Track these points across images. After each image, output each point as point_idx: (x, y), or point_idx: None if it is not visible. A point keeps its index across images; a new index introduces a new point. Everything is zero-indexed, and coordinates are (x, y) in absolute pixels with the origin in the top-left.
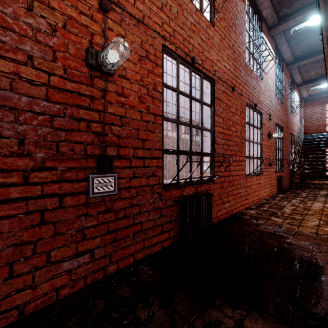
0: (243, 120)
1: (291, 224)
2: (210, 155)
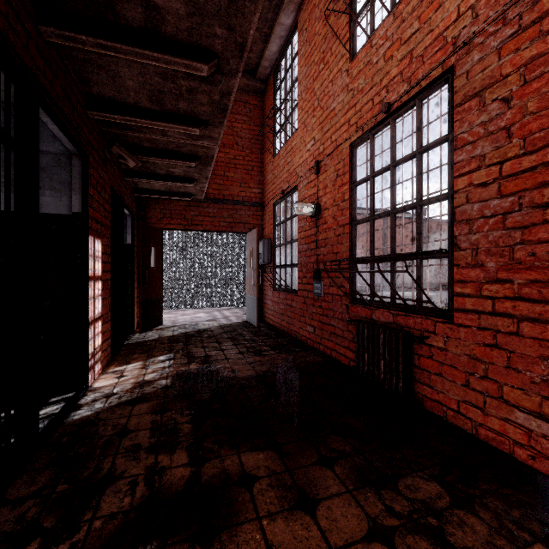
0: None
1: None
2: (442, 253)
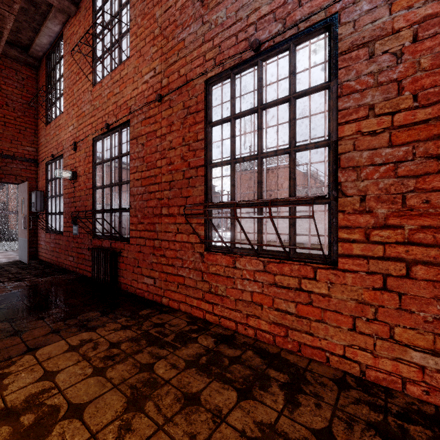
0: (193, 130)
1: (86, 341)
2: (127, 210)
